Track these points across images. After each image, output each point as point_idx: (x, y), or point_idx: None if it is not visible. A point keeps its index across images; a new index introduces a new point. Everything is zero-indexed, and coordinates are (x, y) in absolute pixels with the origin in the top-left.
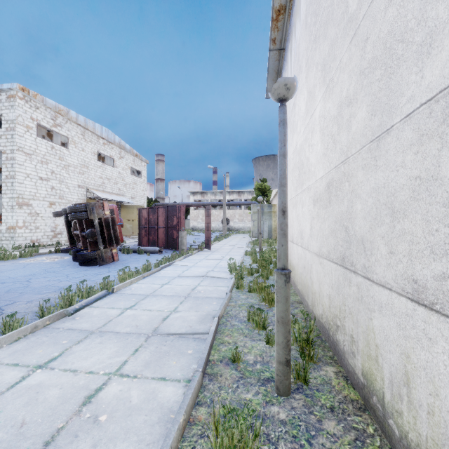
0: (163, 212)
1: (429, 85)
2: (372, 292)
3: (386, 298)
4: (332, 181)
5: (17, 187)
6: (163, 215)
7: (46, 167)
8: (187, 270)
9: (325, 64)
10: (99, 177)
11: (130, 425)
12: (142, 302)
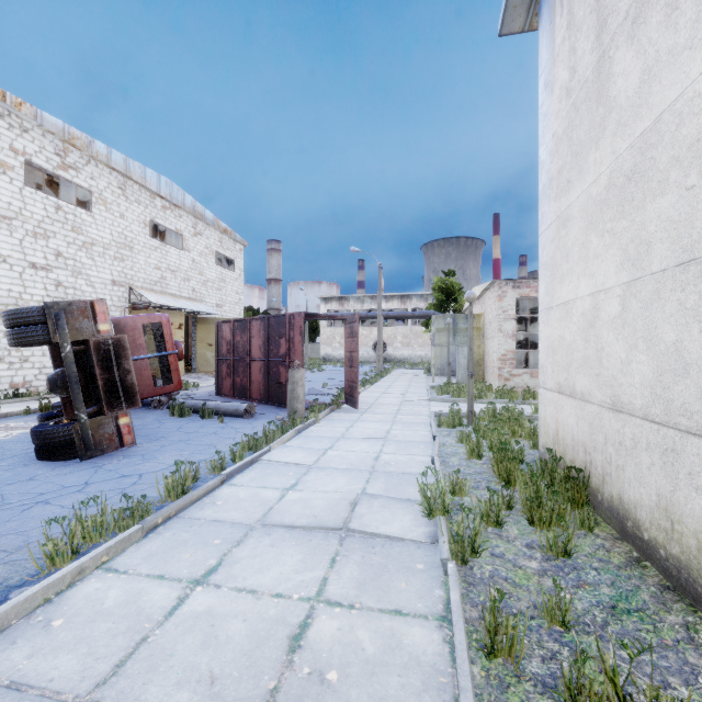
0: (261, 329)
1: None
2: None
3: None
4: None
5: None
6: (261, 335)
7: (45, 244)
8: (295, 486)
9: None
10: (155, 268)
11: None
12: None
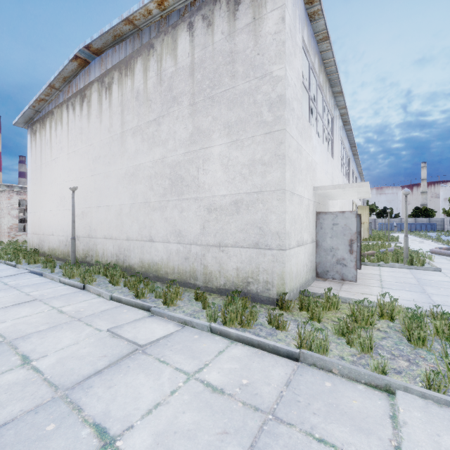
0: None
1: (106, 203)
2: (97, 241)
3: (100, 240)
4: (85, 211)
5: None
6: None
7: None
8: None
9: (81, 169)
10: None
11: (33, 281)
12: None
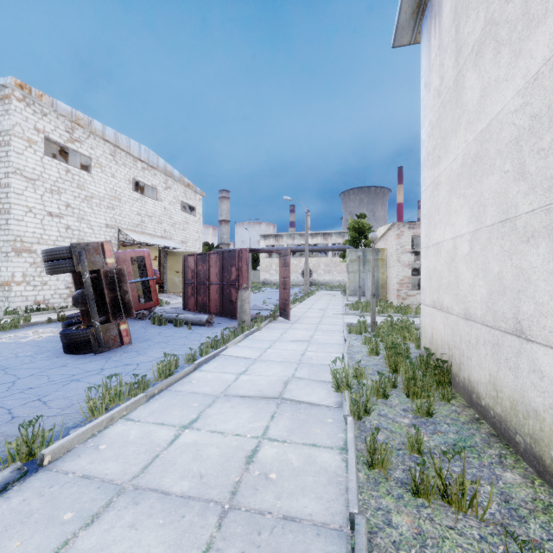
0: (217, 261)
1: None
2: None
3: None
4: None
5: (14, 226)
6: (217, 265)
7: (58, 198)
8: (245, 372)
9: None
10: (137, 214)
11: None
12: (79, 540)
